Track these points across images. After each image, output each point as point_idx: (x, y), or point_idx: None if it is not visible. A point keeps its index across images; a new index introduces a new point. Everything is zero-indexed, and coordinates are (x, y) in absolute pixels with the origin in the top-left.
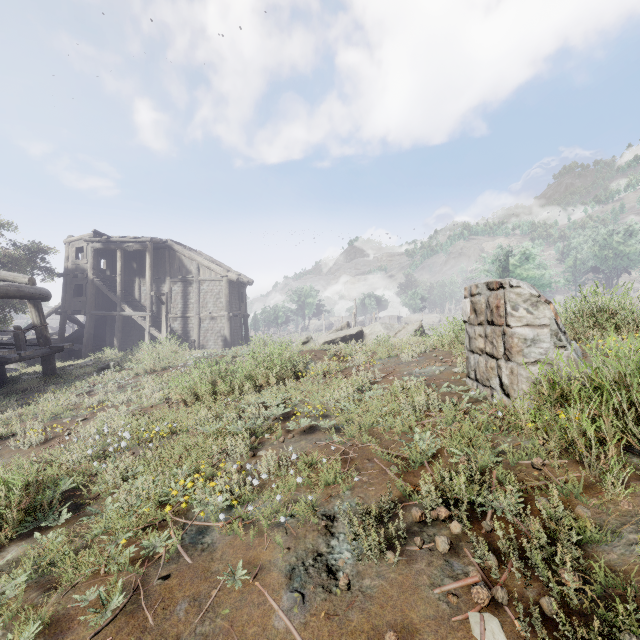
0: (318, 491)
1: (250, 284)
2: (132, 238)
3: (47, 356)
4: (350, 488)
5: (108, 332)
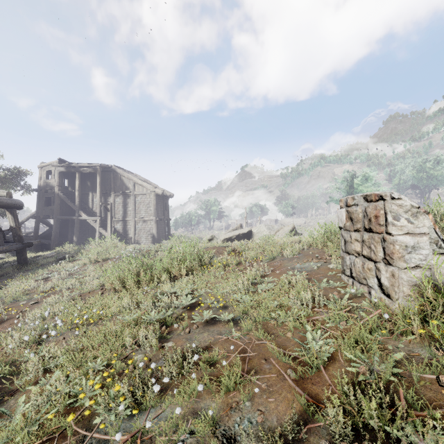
0: (218, 399)
1: (171, 197)
2: (86, 164)
3: (20, 250)
4: (250, 397)
5: (70, 231)
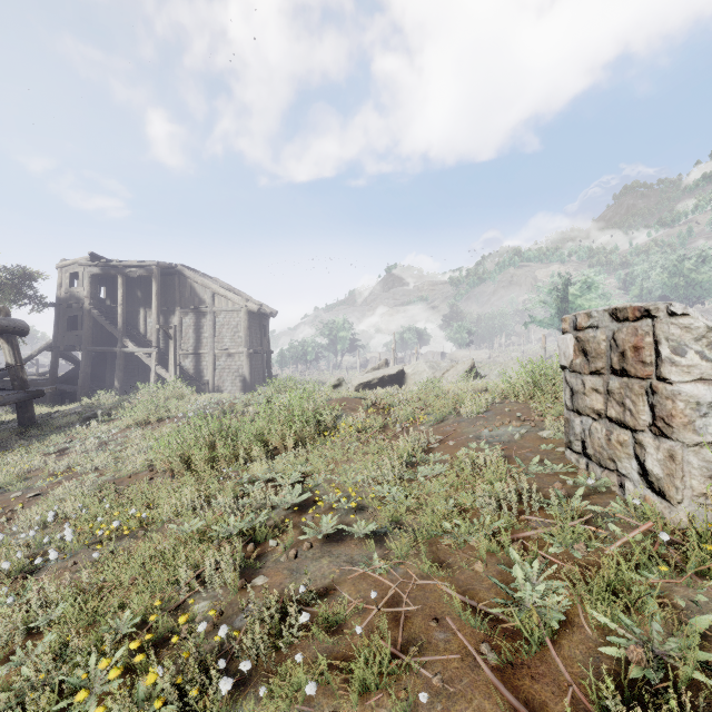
0: (347, 709)
1: (273, 316)
2: (135, 262)
3: (23, 402)
4: (409, 708)
5: (108, 371)
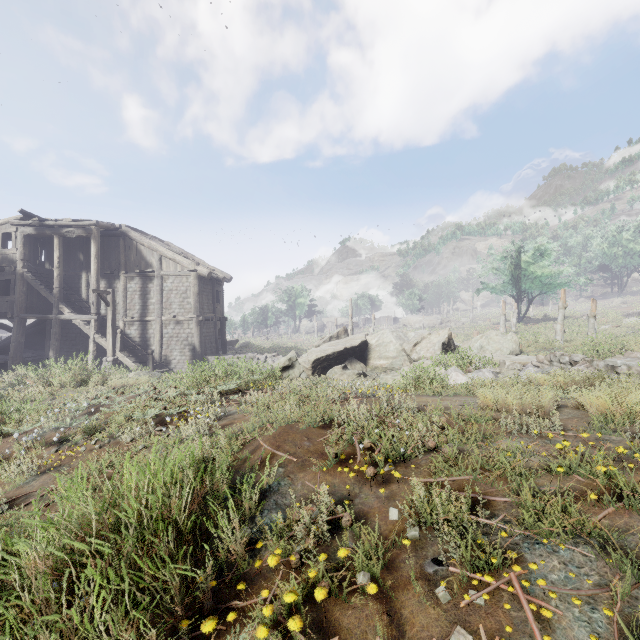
0: None
1: (227, 281)
2: (70, 220)
3: None
4: None
5: (48, 339)
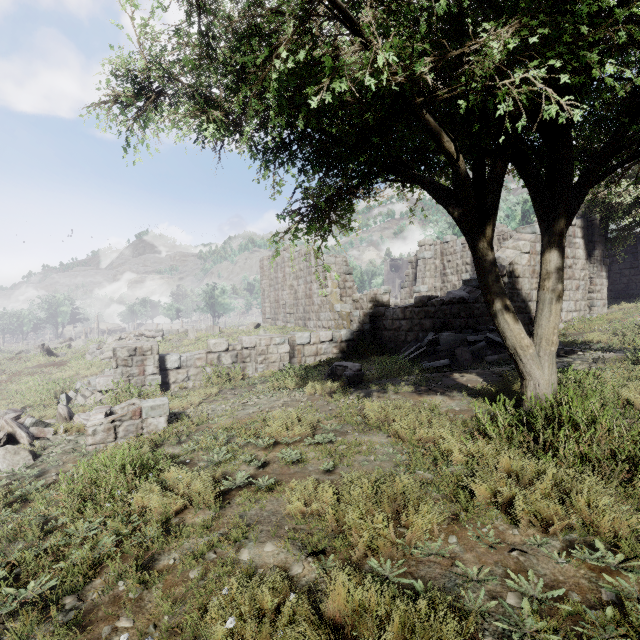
0: None
1: None
2: None
3: None
4: None
5: None
